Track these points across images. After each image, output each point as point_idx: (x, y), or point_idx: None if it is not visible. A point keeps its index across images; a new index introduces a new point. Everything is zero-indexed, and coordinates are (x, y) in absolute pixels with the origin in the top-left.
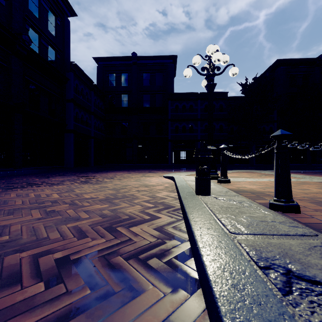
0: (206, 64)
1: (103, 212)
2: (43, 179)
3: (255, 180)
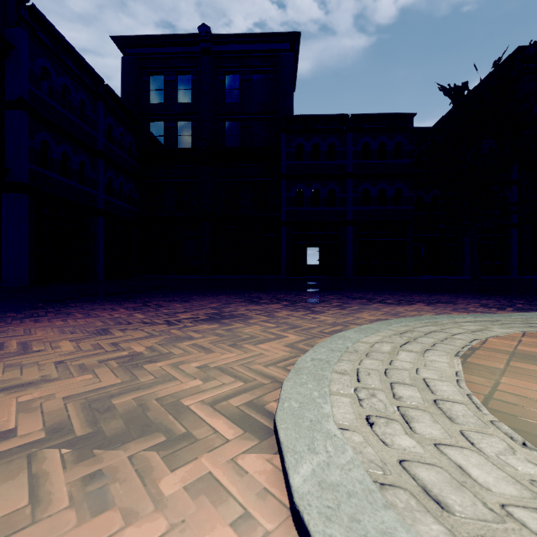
0: None
1: None
2: None
3: None
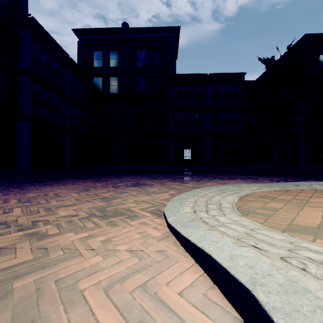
0: None
1: None
2: None
3: None
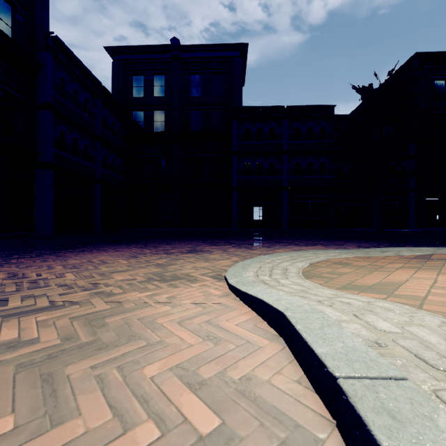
0: None
1: None
2: None
3: None
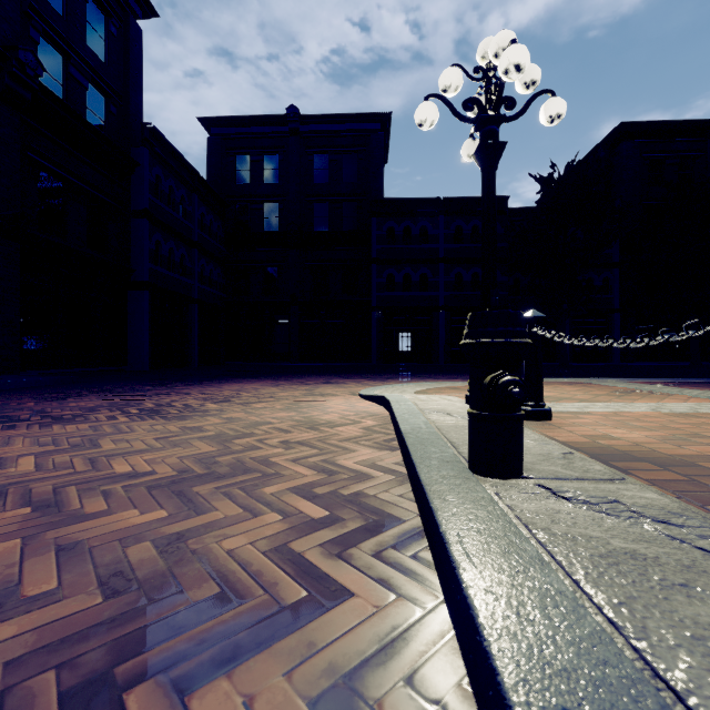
0: (475, 95)
1: (129, 554)
2: (46, 403)
3: (617, 411)
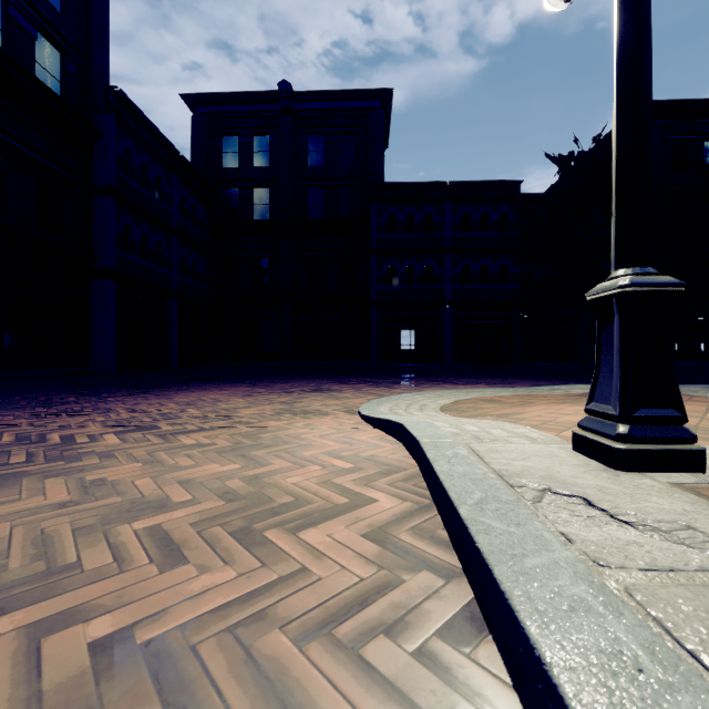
0: None
1: None
2: None
3: None
